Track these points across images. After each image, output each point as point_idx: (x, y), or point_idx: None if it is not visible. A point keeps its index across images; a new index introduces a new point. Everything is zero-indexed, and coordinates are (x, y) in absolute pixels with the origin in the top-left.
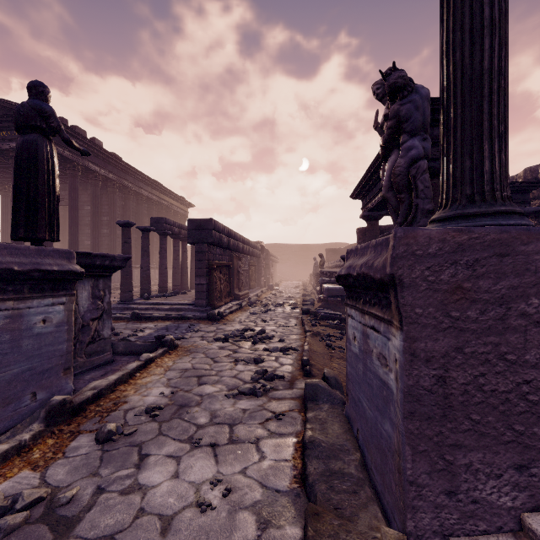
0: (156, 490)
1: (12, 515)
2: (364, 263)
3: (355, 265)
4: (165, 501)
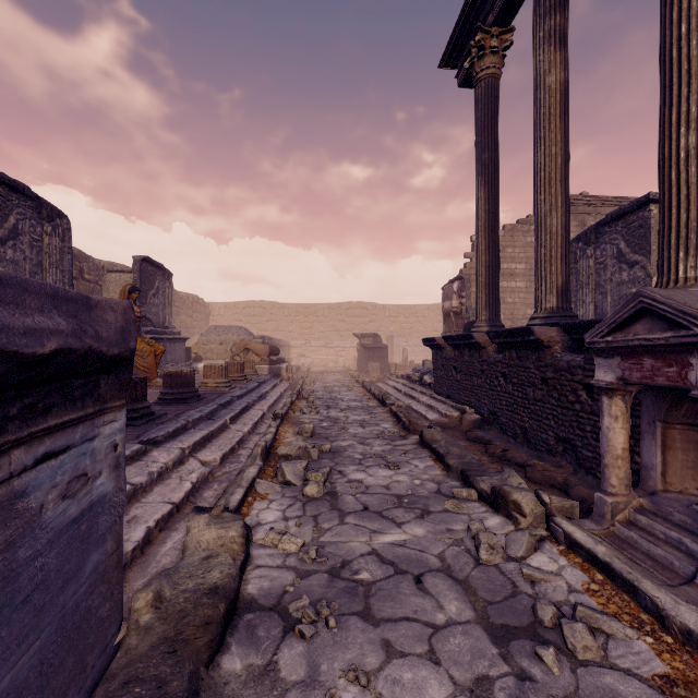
0: (444, 692)
1: (549, 610)
2: (80, 330)
3: (29, 328)
4: (415, 676)
